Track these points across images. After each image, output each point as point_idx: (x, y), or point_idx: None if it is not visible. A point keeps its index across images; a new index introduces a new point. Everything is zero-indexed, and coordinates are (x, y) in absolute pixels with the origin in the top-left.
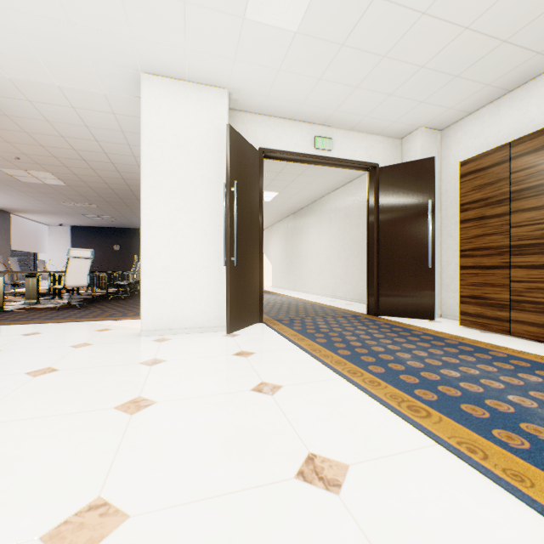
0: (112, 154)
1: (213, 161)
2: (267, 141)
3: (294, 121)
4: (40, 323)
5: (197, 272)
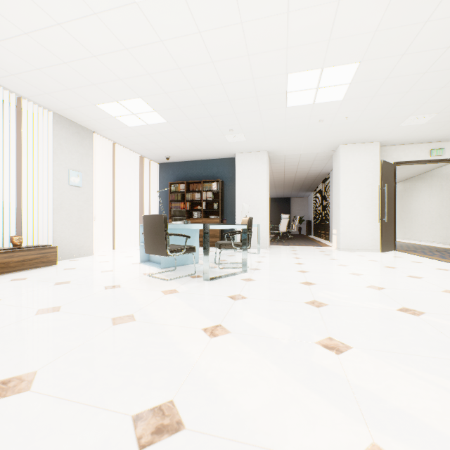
0: (300, 168)
1: (372, 176)
2: (398, 158)
3: (416, 144)
4: (284, 245)
5: (364, 225)
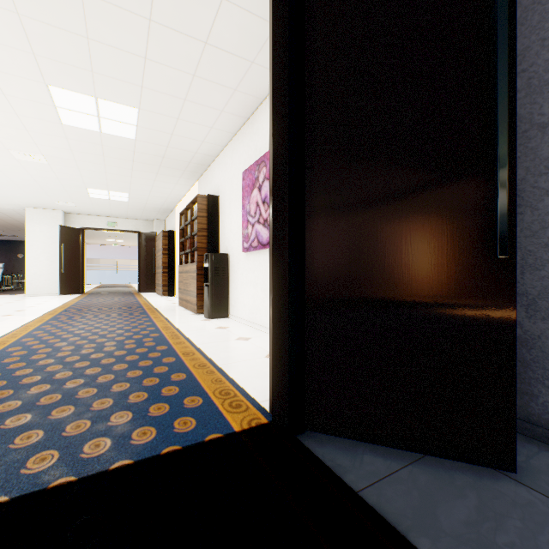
0: (15, 218)
1: (56, 236)
2: (85, 224)
3: (98, 216)
4: None
5: (49, 275)
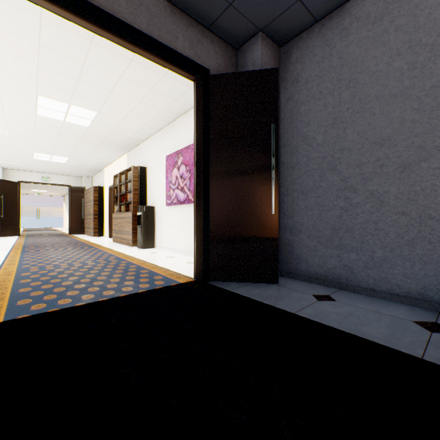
0: None
1: None
2: (21, 178)
3: (34, 172)
4: None
5: None
